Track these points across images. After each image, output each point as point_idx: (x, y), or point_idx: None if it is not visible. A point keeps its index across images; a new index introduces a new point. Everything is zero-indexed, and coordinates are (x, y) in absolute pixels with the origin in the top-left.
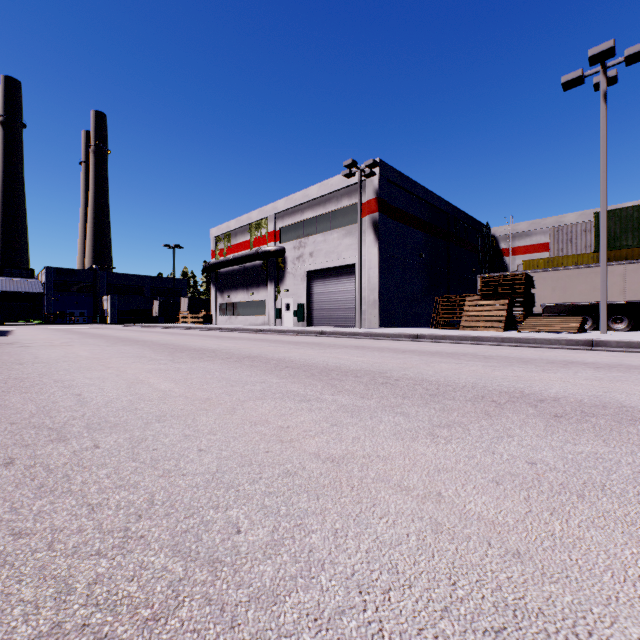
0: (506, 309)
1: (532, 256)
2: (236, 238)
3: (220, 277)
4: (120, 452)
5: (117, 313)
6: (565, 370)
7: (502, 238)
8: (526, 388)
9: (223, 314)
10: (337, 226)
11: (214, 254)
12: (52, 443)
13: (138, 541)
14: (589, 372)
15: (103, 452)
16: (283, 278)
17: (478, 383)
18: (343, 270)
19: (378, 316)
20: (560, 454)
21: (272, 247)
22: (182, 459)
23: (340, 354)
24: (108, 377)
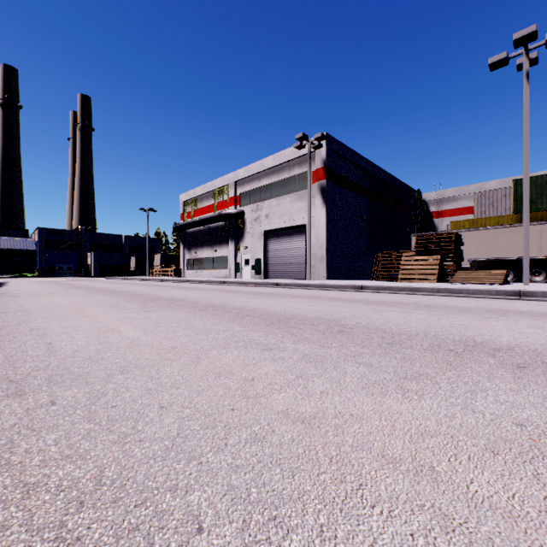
0: (438, 263)
1: (458, 218)
2: (202, 202)
3: (188, 236)
4: (76, 410)
5: (99, 267)
6: (505, 318)
7: (432, 202)
8: (477, 336)
9: (190, 268)
10: (289, 192)
11: (183, 216)
12: (7, 398)
13: (72, 546)
14: (528, 320)
15: (58, 410)
16: (242, 237)
17: (429, 331)
18: (295, 230)
19: (325, 270)
20: (545, 413)
21: (233, 210)
22: (141, 419)
23: (295, 303)
24: (81, 325)
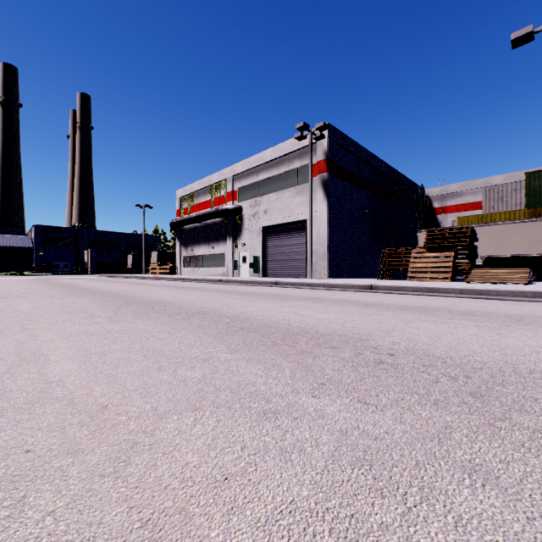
0: (452, 261)
1: (462, 214)
2: (198, 198)
3: (184, 233)
4: None
5: (96, 265)
6: None
7: (435, 198)
8: None
9: (187, 266)
10: (289, 186)
11: (179, 213)
12: None
13: None
14: None
15: None
16: (240, 233)
17: (513, 362)
18: (295, 226)
19: (327, 267)
20: None
21: (230, 205)
22: None
23: (300, 308)
24: (2, 348)
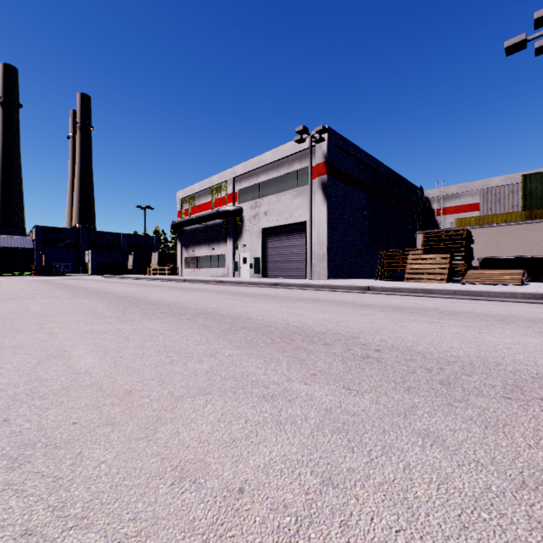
0: (448, 262)
1: (461, 215)
2: (199, 200)
3: (185, 234)
4: None
5: (97, 266)
6: None
7: (434, 199)
8: None
9: (188, 267)
10: (289, 188)
11: (180, 214)
12: None
13: None
14: None
15: None
16: (241, 235)
17: (484, 357)
18: (294, 227)
19: (327, 269)
20: None
21: (231, 207)
22: None
23: (298, 309)
24: (27, 345)
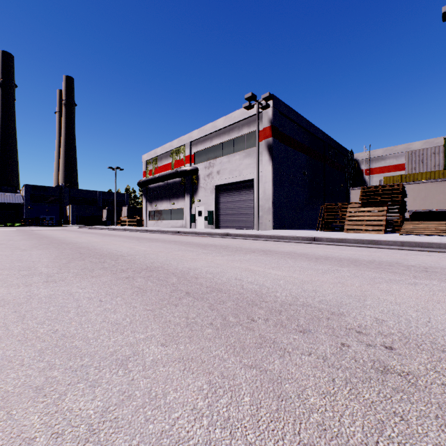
0: (385, 215)
1: (386, 175)
2: (161, 161)
3: (149, 191)
4: None
5: (77, 218)
6: None
7: (362, 161)
8: None
9: (152, 219)
10: (239, 150)
11: (145, 174)
12: None
13: None
14: None
15: None
16: (196, 191)
17: None
18: (243, 184)
19: (272, 220)
20: None
21: (188, 167)
22: None
23: (251, 263)
24: None
